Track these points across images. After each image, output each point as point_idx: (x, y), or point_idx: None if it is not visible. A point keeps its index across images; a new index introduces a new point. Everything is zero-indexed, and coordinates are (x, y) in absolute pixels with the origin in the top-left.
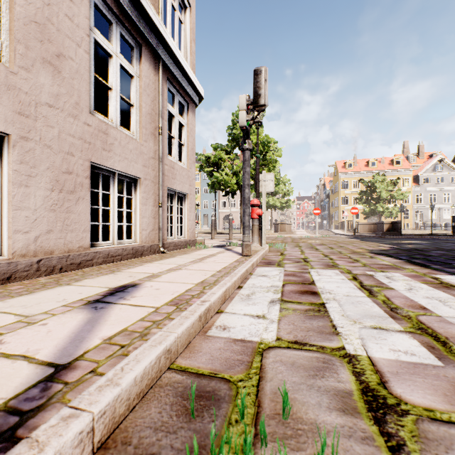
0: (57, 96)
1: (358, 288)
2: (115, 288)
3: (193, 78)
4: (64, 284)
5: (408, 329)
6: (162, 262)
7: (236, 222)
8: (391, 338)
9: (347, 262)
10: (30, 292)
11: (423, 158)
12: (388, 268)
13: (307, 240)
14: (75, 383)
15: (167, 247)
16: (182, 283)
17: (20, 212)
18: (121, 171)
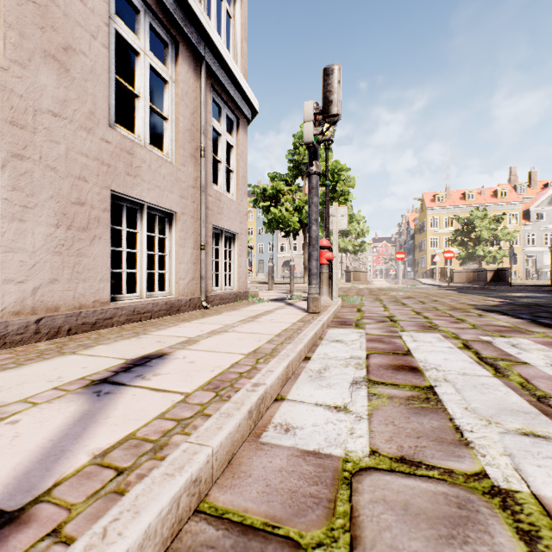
0: (64, 102)
1: (476, 362)
2: (134, 361)
3: (244, 86)
4: (67, 353)
5: None
6: (203, 321)
7: (298, 270)
8: None
9: (449, 322)
10: (17, 365)
11: (535, 188)
12: (509, 331)
13: (389, 292)
14: None
15: (211, 301)
16: (227, 353)
17: (12, 255)
18: (151, 203)
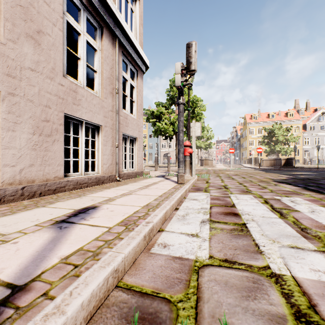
0: (37, 62)
1: (270, 210)
2: (79, 210)
3: (141, 52)
4: (40, 206)
5: (321, 249)
6: (117, 188)
7: (172, 159)
8: (308, 258)
9: (257, 189)
10: (12, 213)
11: (309, 112)
12: (290, 193)
13: (225, 172)
14: (25, 308)
15: (122, 177)
16: (131, 206)
17: (8, 150)
18: (87, 120)
